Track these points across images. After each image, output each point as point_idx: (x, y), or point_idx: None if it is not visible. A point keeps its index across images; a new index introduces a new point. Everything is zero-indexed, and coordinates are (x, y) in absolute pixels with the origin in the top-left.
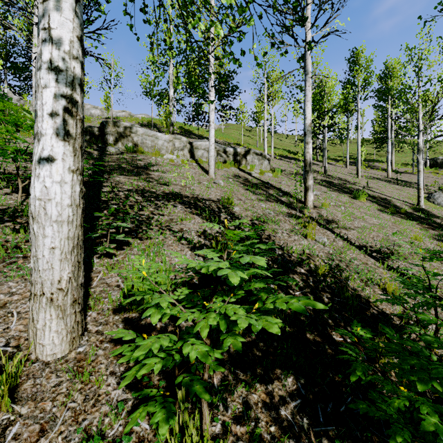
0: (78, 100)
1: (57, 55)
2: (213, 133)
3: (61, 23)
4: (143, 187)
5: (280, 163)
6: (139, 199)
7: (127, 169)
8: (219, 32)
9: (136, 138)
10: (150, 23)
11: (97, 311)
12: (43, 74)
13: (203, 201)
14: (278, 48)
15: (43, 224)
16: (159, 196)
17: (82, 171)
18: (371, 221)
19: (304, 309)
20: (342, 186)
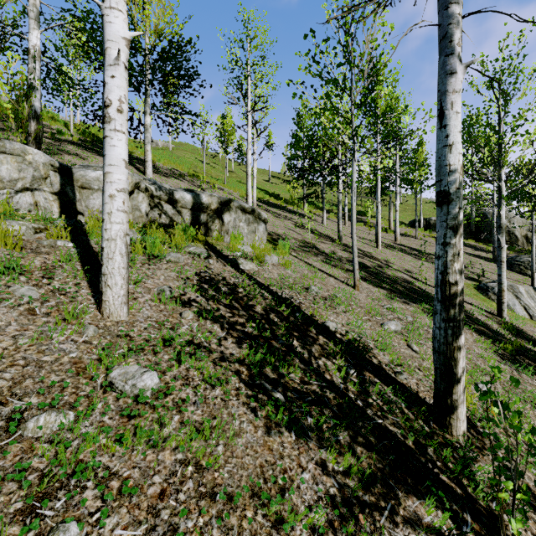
0: None
1: None
2: (121, 149)
3: None
4: None
5: (271, 219)
6: None
7: None
8: None
9: None
10: None
11: None
12: None
13: None
14: None
15: None
16: None
17: None
18: None
19: None
20: (386, 276)
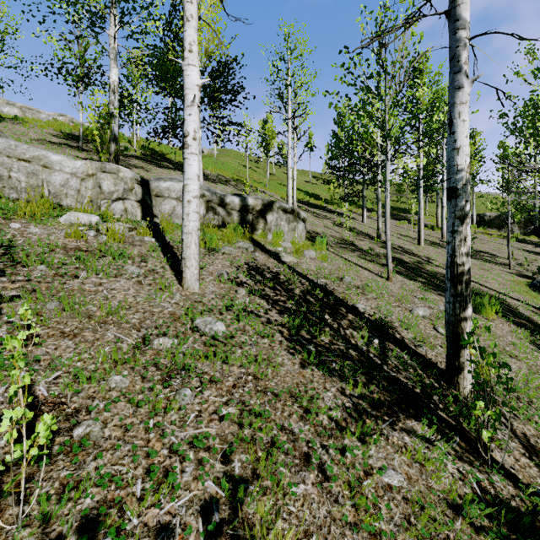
0: None
1: None
2: (195, 167)
3: None
4: None
5: (310, 219)
6: None
7: None
8: None
9: None
10: None
11: None
12: None
13: None
14: None
15: None
16: None
17: None
18: None
19: None
20: (424, 271)
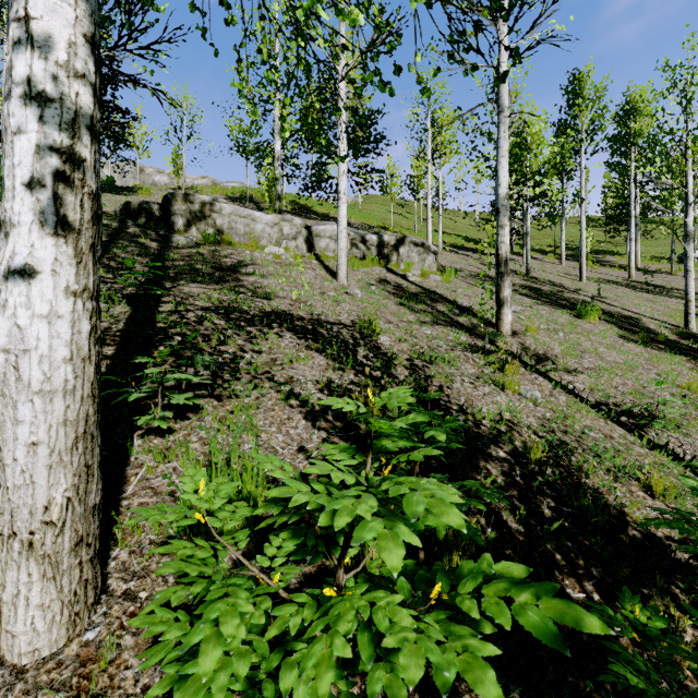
0: (86, 156)
1: (41, 69)
2: (345, 211)
3: (51, 8)
4: (228, 303)
5: (453, 258)
6: (221, 323)
7: (204, 273)
8: (356, 21)
9: (219, 221)
10: (233, 20)
11: (129, 547)
12: (14, 107)
13: (327, 326)
14: (460, 61)
15: (14, 399)
16: (254, 319)
17: (96, 291)
18: (610, 356)
19: (555, 633)
20: (556, 296)
